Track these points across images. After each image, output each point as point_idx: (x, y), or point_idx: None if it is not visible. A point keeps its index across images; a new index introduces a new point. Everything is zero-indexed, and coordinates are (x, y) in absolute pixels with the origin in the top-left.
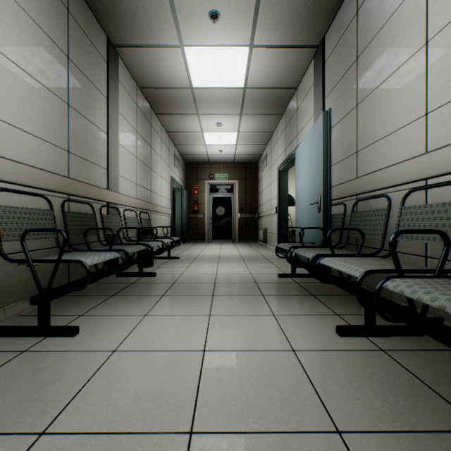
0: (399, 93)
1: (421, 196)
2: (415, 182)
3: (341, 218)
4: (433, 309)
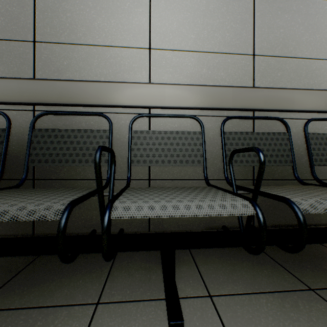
0: (118, 8)
1: (145, 123)
2: (142, 108)
3: (1, 137)
4: (157, 225)
